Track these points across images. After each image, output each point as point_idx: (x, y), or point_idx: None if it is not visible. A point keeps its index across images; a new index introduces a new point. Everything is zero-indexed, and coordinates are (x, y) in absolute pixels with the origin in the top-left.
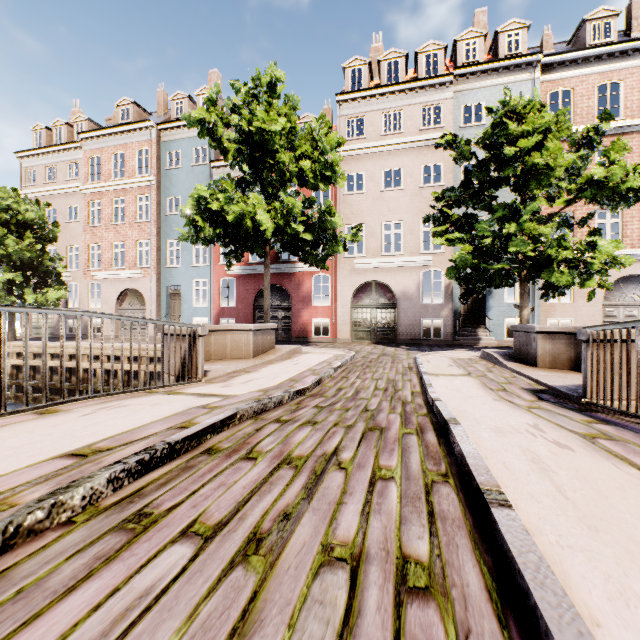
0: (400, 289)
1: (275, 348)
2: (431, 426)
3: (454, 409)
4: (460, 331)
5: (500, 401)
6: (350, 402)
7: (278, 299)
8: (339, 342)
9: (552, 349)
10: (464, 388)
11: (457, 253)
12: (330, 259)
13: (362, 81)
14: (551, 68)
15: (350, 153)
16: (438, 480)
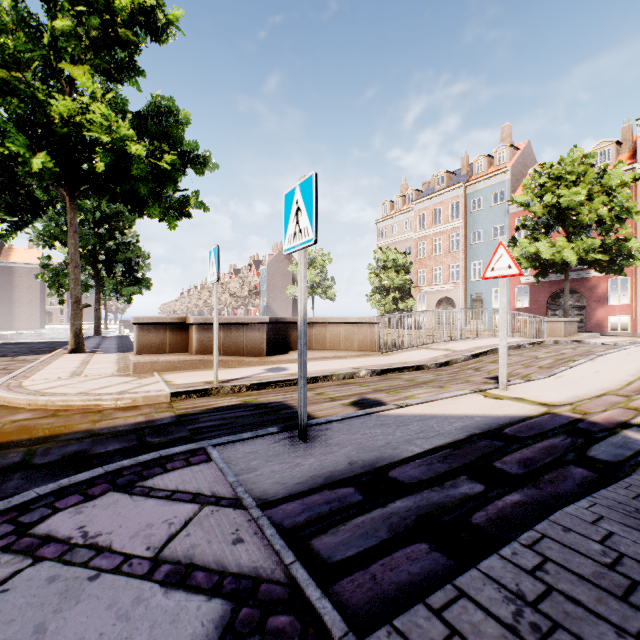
0: None
1: (577, 334)
2: None
3: None
4: None
5: None
6: None
7: (570, 300)
8: (639, 336)
9: None
10: None
11: None
12: None
13: None
14: None
15: None
16: None
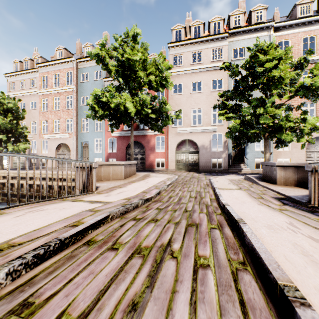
0: (201, 143)
1: (136, 174)
2: (226, 222)
3: (238, 211)
4: (232, 165)
5: (262, 205)
6: (176, 205)
7: (138, 148)
8: (169, 170)
9: (285, 175)
10: (239, 197)
11: (231, 124)
12: (165, 128)
13: (181, 36)
14: (279, 29)
15: (175, 73)
16: (240, 268)
